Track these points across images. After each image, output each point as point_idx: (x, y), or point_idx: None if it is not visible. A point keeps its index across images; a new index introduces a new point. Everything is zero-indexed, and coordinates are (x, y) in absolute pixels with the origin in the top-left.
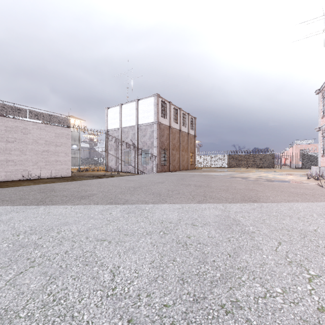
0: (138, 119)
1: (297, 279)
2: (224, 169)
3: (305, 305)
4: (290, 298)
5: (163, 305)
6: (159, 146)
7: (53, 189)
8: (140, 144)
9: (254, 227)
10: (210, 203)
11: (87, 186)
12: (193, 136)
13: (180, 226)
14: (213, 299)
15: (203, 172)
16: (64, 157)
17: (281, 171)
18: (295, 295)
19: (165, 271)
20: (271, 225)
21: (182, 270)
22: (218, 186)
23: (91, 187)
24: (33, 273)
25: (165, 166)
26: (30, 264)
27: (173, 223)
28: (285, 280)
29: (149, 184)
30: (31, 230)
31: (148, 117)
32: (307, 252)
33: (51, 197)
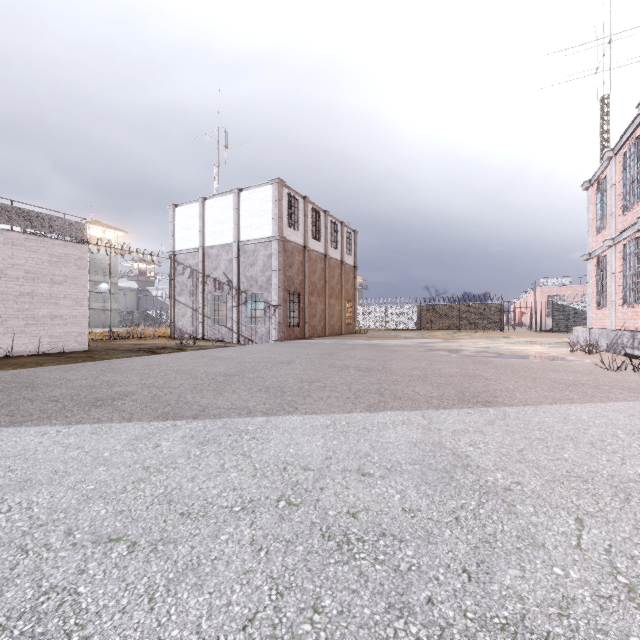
0: (239, 230)
1: None
2: (412, 333)
3: None
4: None
5: None
6: (283, 287)
7: (31, 381)
8: (243, 283)
9: (505, 474)
10: (396, 410)
11: (117, 372)
12: (351, 267)
13: (330, 479)
14: None
15: (371, 339)
16: (72, 307)
17: (517, 337)
18: None
19: None
20: (541, 465)
21: None
22: (405, 368)
23: (126, 375)
24: None
25: (296, 328)
26: None
27: (314, 470)
28: None
29: (260, 366)
30: None
31: (259, 227)
32: None
33: (15, 404)
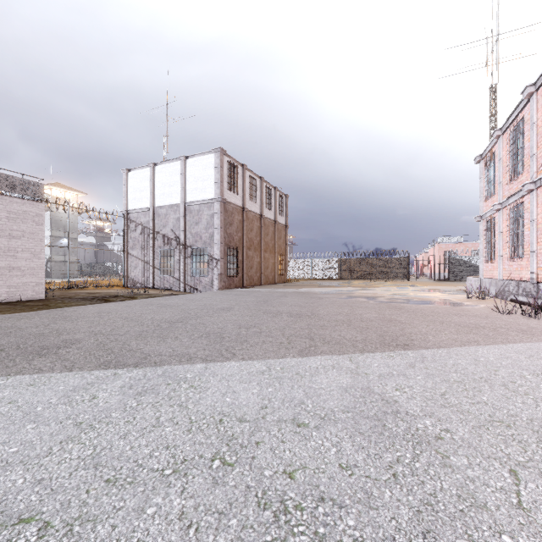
0: (185, 193)
1: None
2: (334, 282)
3: None
4: None
5: None
6: (224, 242)
7: None
8: (189, 239)
9: (433, 421)
10: (325, 354)
11: (68, 320)
12: (283, 226)
13: (266, 432)
14: None
15: (300, 288)
16: (30, 260)
17: (421, 286)
18: None
19: None
20: (465, 409)
21: None
22: (330, 314)
23: (76, 322)
24: None
25: (236, 278)
26: None
27: (249, 422)
28: None
29: (203, 312)
30: None
31: (203, 190)
32: None
33: None
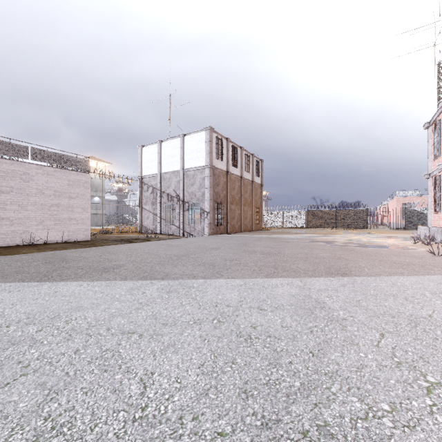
0: (184, 162)
1: (411, 389)
2: (301, 230)
3: (425, 431)
4: (403, 419)
5: (217, 433)
6: (212, 199)
7: (64, 258)
8: (187, 196)
9: (345, 312)
10: (284, 277)
11: (112, 253)
12: (259, 185)
13: (242, 311)
14: (290, 423)
15: (273, 234)
16: (81, 213)
17: (377, 233)
18: (410, 414)
19: (221, 380)
20: (369, 308)
21: (244, 378)
22: (293, 253)
23: (117, 255)
24: (24, 385)
25: (221, 226)
26: (21, 371)
27: (232, 307)
28: (394, 391)
29: (199, 250)
30: (28, 319)
31: (197, 159)
32: (422, 348)
33: (60, 270)
